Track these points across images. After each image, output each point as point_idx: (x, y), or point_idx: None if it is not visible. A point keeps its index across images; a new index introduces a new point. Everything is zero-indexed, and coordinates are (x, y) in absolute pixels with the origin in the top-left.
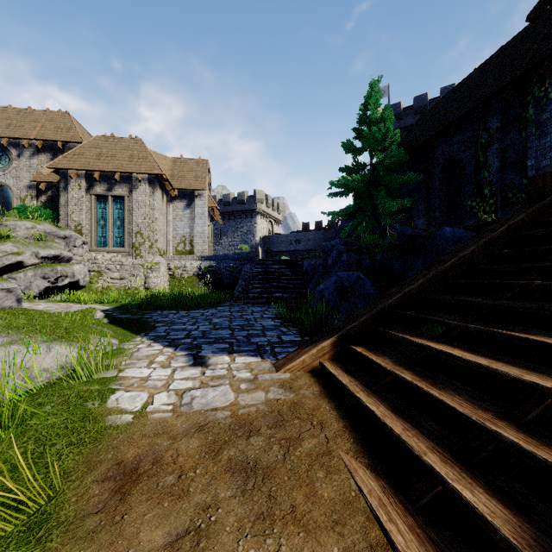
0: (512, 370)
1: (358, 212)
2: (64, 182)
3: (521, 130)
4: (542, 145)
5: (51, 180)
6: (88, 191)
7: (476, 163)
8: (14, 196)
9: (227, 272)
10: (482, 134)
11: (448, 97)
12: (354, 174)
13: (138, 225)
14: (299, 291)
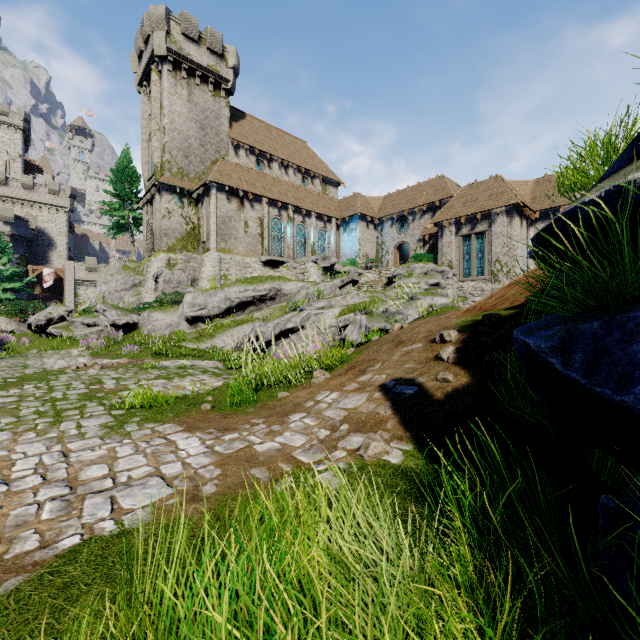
0: None
1: None
2: (440, 231)
3: None
4: None
5: (432, 232)
6: (456, 234)
7: None
8: (410, 249)
9: None
10: None
11: None
12: None
13: (496, 254)
14: None
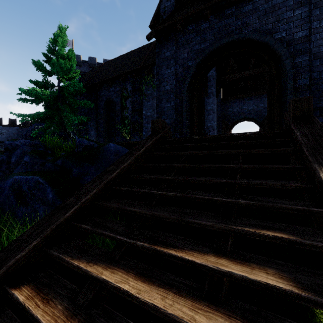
0: (183, 308)
1: (47, 119)
2: None
3: (140, 95)
4: (148, 105)
5: None
6: None
7: (122, 105)
8: None
9: None
10: (124, 91)
11: (107, 64)
12: (43, 89)
13: None
14: None
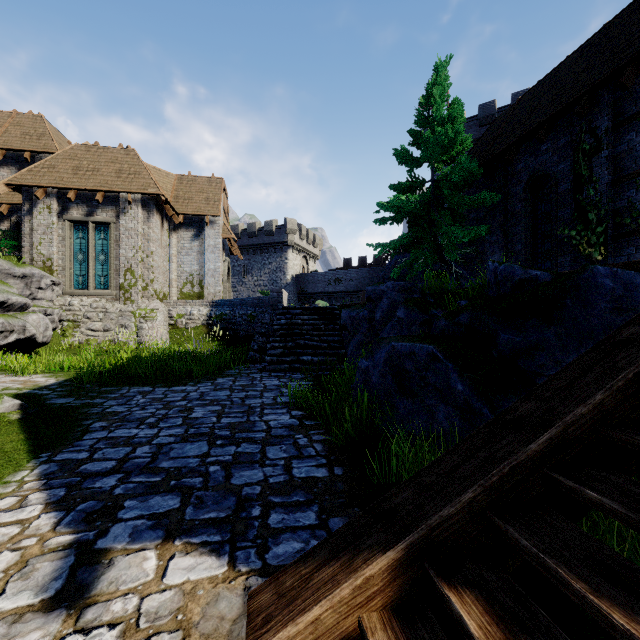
0: None
1: (414, 244)
2: (28, 203)
3: None
4: None
5: (15, 202)
6: (61, 215)
7: (576, 177)
8: None
9: (244, 321)
10: (585, 137)
11: (531, 95)
12: (409, 194)
13: (128, 260)
14: (335, 353)
